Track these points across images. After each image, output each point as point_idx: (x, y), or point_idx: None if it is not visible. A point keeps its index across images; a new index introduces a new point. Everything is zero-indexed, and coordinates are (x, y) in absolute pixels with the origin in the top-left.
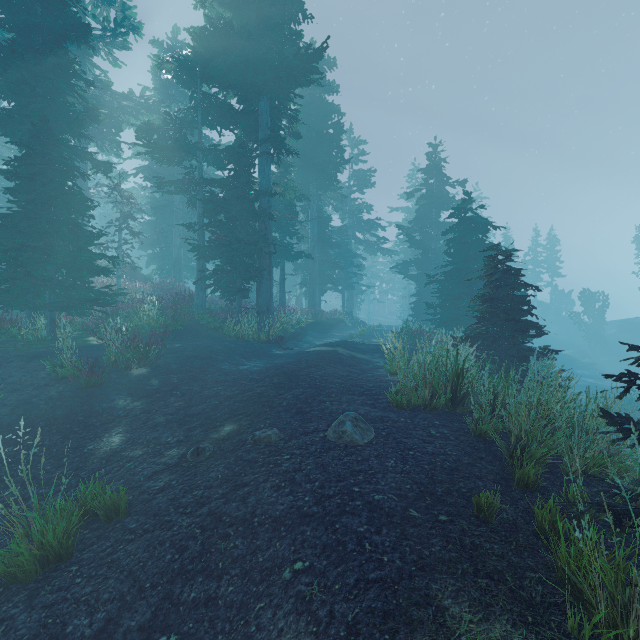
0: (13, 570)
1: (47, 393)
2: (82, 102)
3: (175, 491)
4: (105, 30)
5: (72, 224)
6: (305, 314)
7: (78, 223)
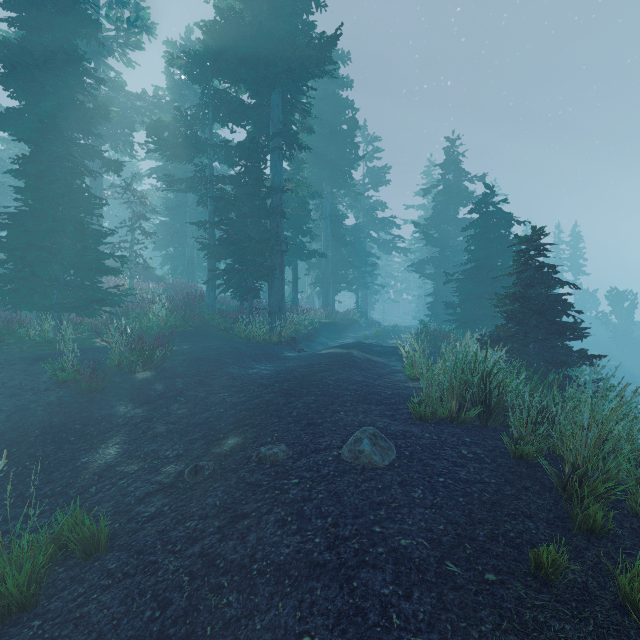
0: None
1: (46, 398)
2: (92, 100)
3: (166, 520)
4: (118, 30)
5: (79, 222)
6: (318, 314)
7: (85, 221)
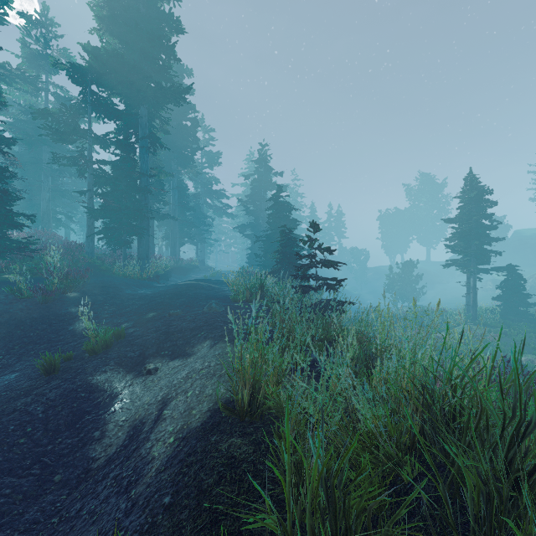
0: (95, 348)
1: (16, 306)
2: None
3: (142, 331)
4: None
5: (0, 191)
6: (168, 261)
7: (8, 191)
